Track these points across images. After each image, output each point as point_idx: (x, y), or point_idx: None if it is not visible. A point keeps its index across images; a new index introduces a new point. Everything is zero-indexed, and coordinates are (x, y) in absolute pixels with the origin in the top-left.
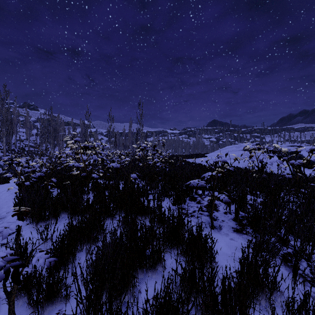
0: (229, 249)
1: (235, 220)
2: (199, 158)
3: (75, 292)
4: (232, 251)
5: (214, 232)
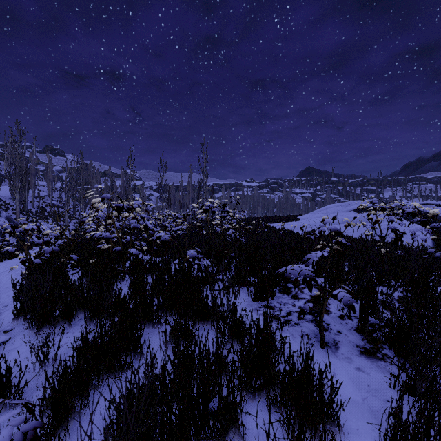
0: (356, 391)
1: (359, 332)
2: (288, 222)
3: None
4: (362, 395)
5: (326, 353)
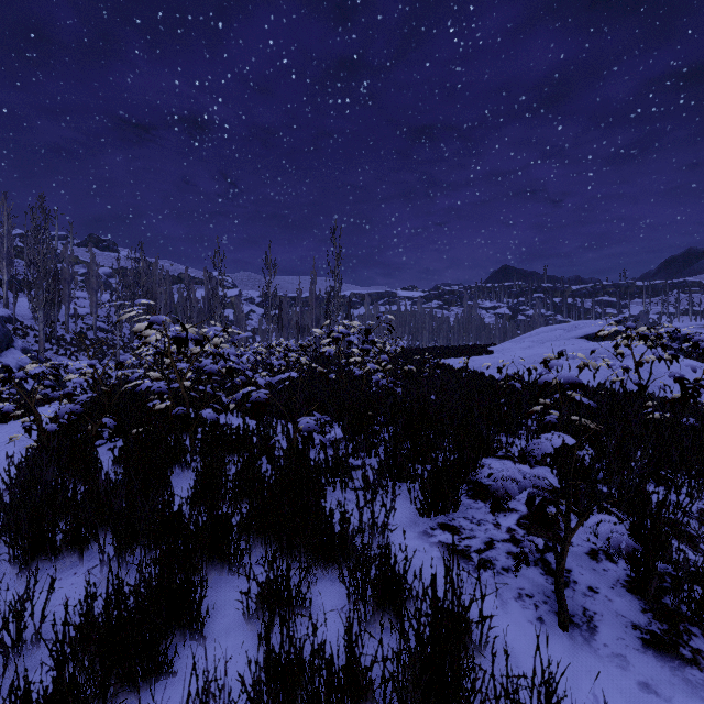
0: None
1: (634, 591)
2: (474, 356)
3: None
4: None
5: (572, 643)
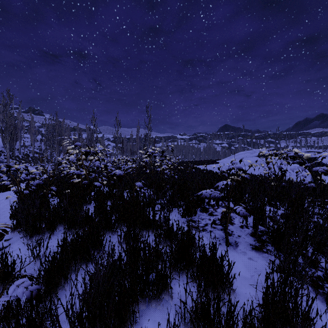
0: (247, 271)
1: (253, 236)
2: (210, 164)
3: (64, 325)
4: (251, 274)
5: (229, 249)
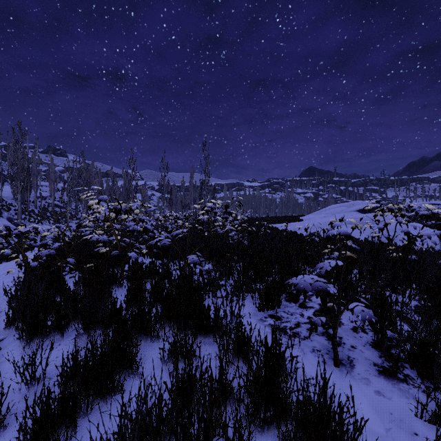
0: (378, 420)
1: (376, 347)
2: (291, 222)
3: None
4: (385, 426)
5: (341, 373)
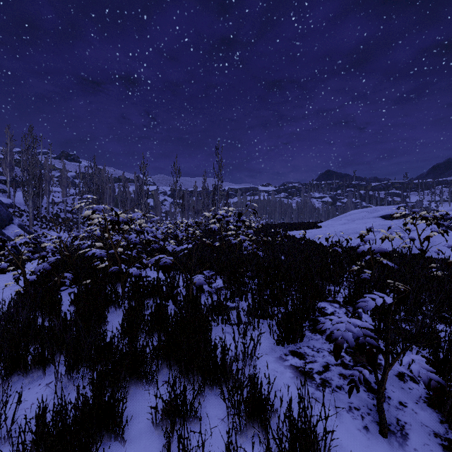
0: None
1: (433, 406)
2: (308, 229)
3: None
4: None
5: (390, 447)
